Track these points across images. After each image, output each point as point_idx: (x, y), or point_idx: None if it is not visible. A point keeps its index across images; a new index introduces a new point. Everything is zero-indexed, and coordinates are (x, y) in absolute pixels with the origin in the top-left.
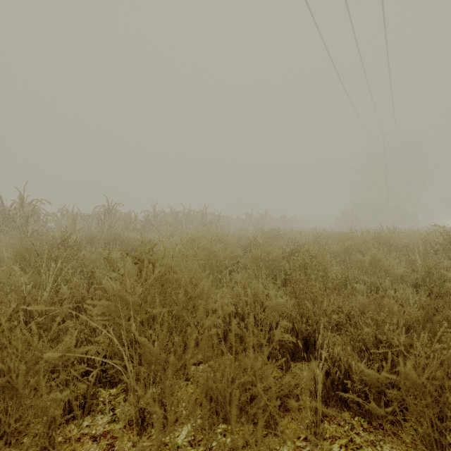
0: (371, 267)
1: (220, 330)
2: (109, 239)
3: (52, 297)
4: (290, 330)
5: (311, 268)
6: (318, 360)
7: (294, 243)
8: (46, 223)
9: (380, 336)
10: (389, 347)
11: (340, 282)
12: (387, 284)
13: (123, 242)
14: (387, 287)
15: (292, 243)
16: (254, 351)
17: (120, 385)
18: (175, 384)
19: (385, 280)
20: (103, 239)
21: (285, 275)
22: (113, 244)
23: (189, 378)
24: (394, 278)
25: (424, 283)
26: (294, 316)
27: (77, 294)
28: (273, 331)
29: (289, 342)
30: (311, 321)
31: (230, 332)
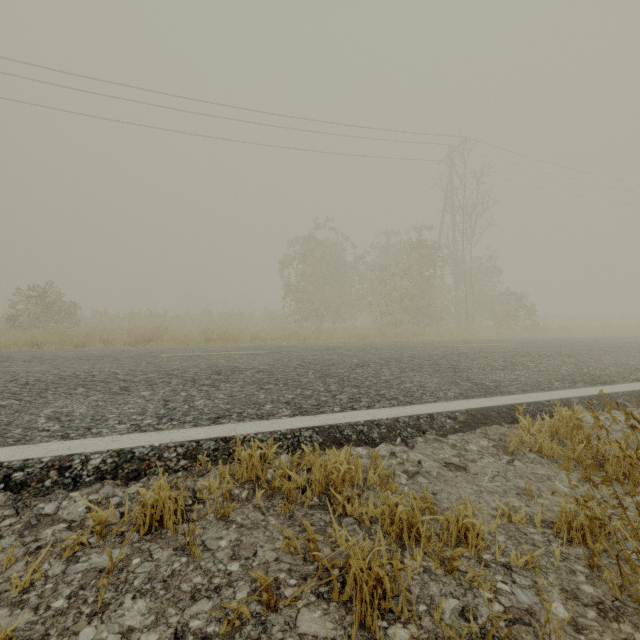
0: None
1: None
2: None
3: None
4: None
5: None
6: None
7: None
8: None
9: None
10: None
11: None
12: None
13: None
14: None
15: None
16: None
17: None
18: None
19: None
20: None
21: None
22: None
23: None
24: None
25: None
26: None
27: None
28: None
29: None
30: None
31: None
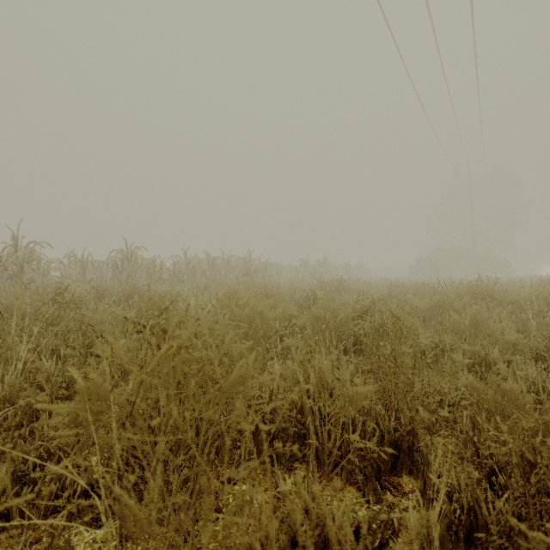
0: (472, 331)
1: (268, 513)
2: (124, 293)
3: (21, 380)
4: (372, 429)
5: (393, 333)
6: (413, 474)
7: (362, 297)
8: (49, 272)
9: (528, 454)
10: (543, 471)
11: (430, 352)
12: (496, 355)
13: (143, 296)
14: (496, 359)
15: (361, 297)
16: (317, 459)
17: (113, 522)
18: (198, 519)
19: (491, 348)
20: (117, 292)
21: (355, 342)
22: (129, 299)
23: (221, 509)
24: (503, 346)
25: (549, 354)
26: (382, 413)
27: (43, 381)
28: (348, 435)
29: (371, 448)
30: (402, 416)
31: (283, 432)
